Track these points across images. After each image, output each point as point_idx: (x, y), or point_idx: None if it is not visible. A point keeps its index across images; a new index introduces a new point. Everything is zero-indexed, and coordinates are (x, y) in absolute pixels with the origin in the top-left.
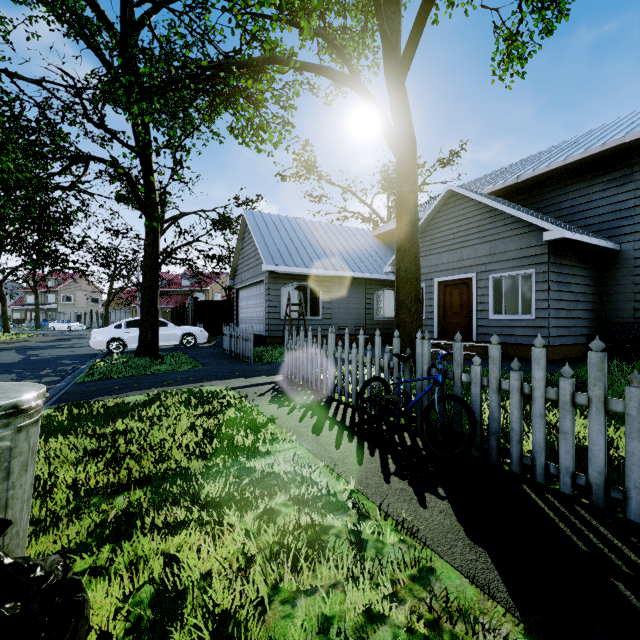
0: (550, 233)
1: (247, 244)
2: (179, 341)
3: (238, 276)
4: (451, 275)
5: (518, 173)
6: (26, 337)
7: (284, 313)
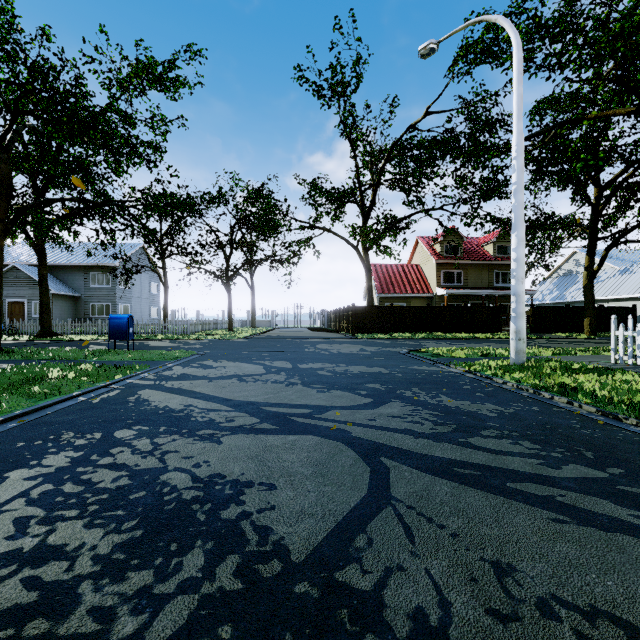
0: (53, 291)
1: None
2: None
3: None
4: (15, 299)
5: (49, 259)
6: None
7: None
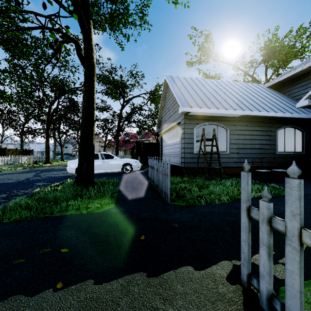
0: None
1: (167, 100)
2: (121, 169)
3: (162, 125)
4: None
5: None
6: (66, 163)
7: (197, 148)
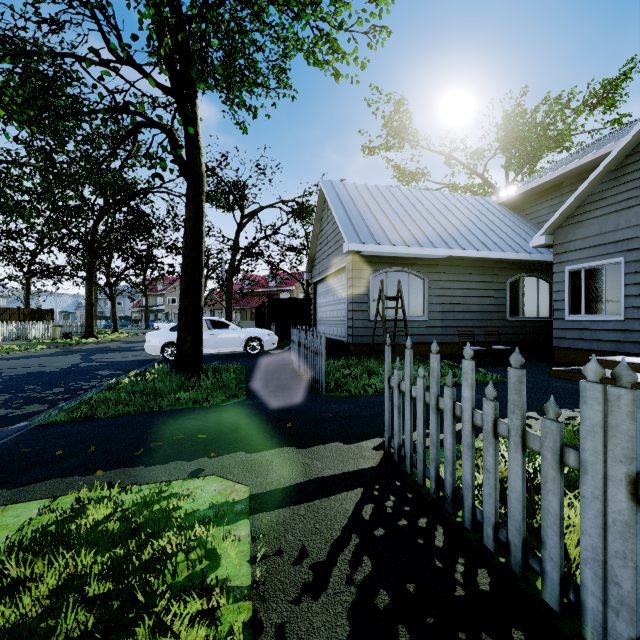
0: None
1: (325, 224)
2: (243, 347)
3: (316, 267)
4: None
5: None
6: (125, 336)
7: (373, 311)
